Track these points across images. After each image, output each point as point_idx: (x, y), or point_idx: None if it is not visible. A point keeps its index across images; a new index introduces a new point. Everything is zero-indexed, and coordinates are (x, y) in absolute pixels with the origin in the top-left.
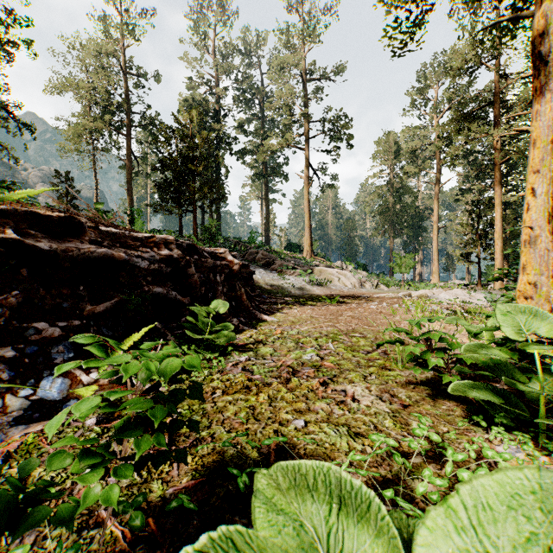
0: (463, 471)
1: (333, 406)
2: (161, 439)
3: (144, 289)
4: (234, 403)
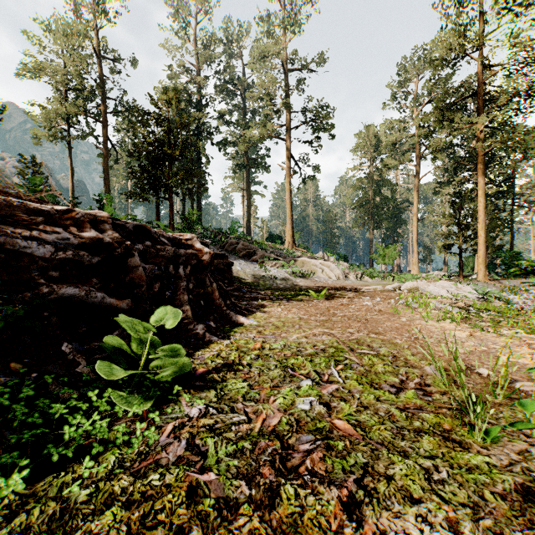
0: None
1: None
2: None
3: (41, 291)
4: None
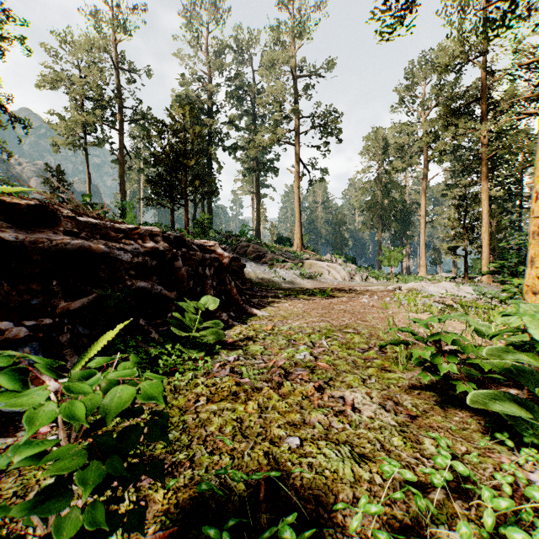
0: (514, 530)
1: (331, 418)
2: (97, 513)
3: (127, 284)
4: (219, 413)
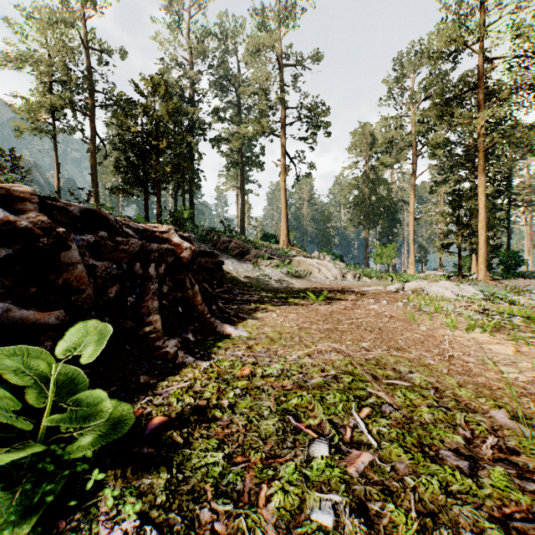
0: None
1: None
2: None
3: None
4: None
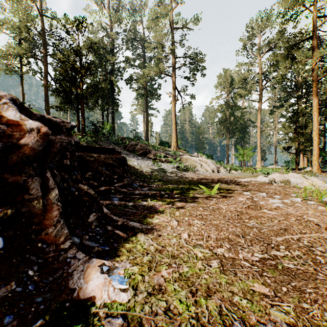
0: None
1: None
2: None
3: None
4: None
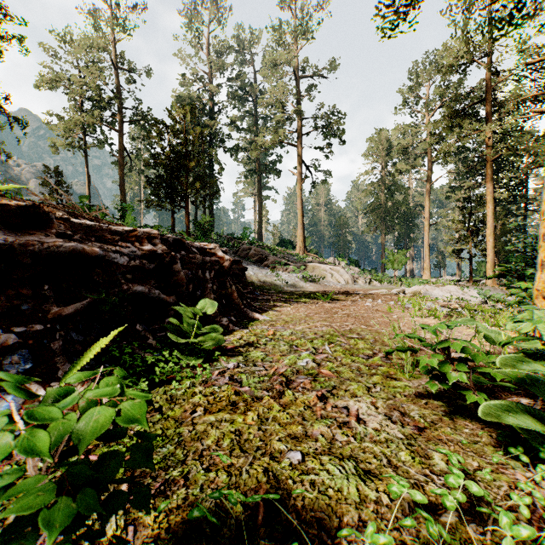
0: None
1: (334, 430)
2: None
3: (123, 288)
4: (217, 425)
